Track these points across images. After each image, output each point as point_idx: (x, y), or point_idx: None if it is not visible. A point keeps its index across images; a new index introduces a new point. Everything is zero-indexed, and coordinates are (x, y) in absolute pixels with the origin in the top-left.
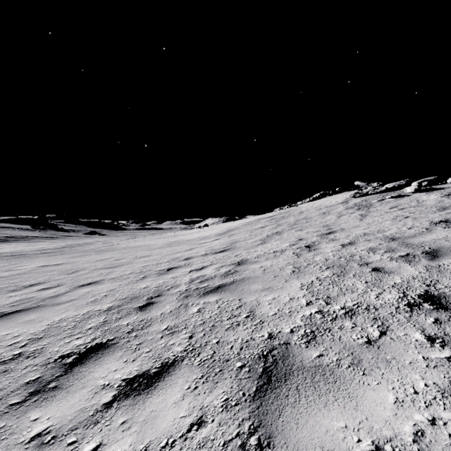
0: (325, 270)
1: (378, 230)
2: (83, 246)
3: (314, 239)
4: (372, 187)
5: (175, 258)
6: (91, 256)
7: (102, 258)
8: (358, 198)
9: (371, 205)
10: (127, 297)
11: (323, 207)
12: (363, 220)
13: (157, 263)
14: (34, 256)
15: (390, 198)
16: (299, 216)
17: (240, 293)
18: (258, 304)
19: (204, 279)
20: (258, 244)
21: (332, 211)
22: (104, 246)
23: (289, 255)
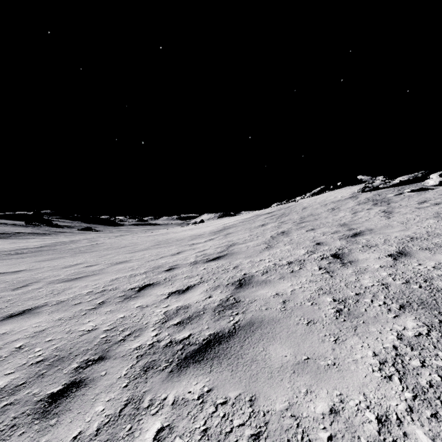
0: (402, 312)
1: (428, 233)
2: (65, 245)
3: (338, 243)
4: (381, 181)
5: (157, 266)
6: (62, 260)
7: (73, 263)
8: (368, 192)
9: (388, 200)
10: (49, 356)
11: (329, 202)
12: (391, 217)
13: (131, 276)
14: (4, 257)
15: (410, 192)
16: (303, 212)
17: (250, 373)
18: (302, 437)
19: (186, 316)
20: (262, 250)
21: (341, 206)
22: (87, 245)
23: (314, 271)
